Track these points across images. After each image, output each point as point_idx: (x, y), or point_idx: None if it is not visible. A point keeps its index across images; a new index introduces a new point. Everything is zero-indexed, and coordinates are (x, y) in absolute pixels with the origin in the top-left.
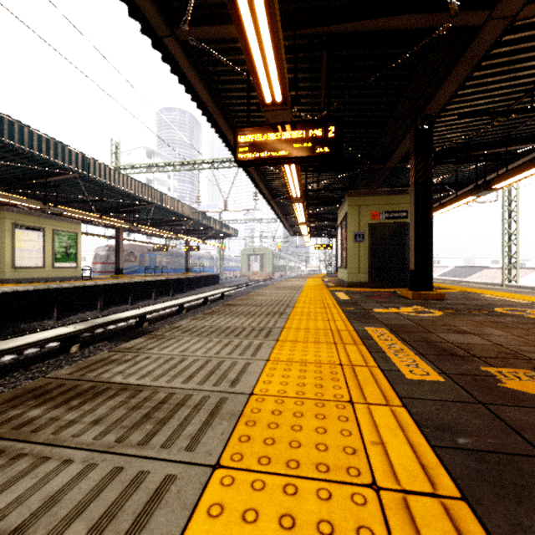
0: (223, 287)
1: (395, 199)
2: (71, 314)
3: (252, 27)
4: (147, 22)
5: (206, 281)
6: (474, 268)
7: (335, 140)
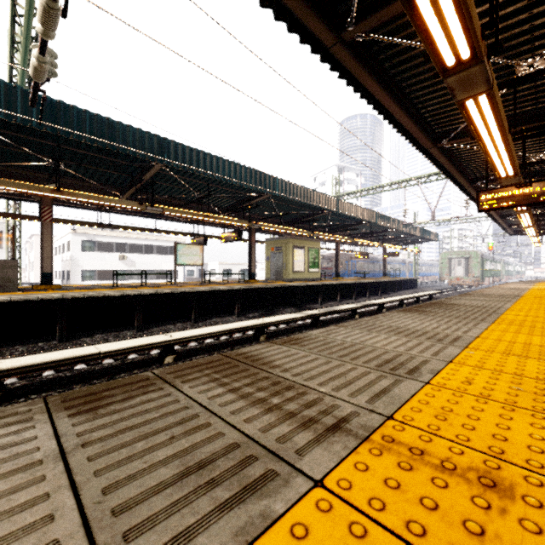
0: (422, 291)
1: None
2: (324, 302)
3: (498, 162)
4: (421, 145)
5: (405, 285)
6: None
7: None
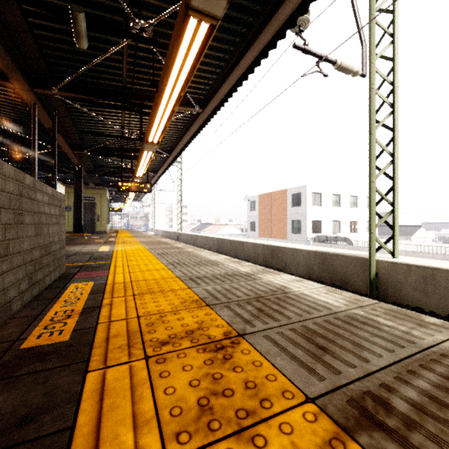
0: None
1: (88, 191)
2: None
3: None
4: None
5: None
6: (207, 225)
7: None
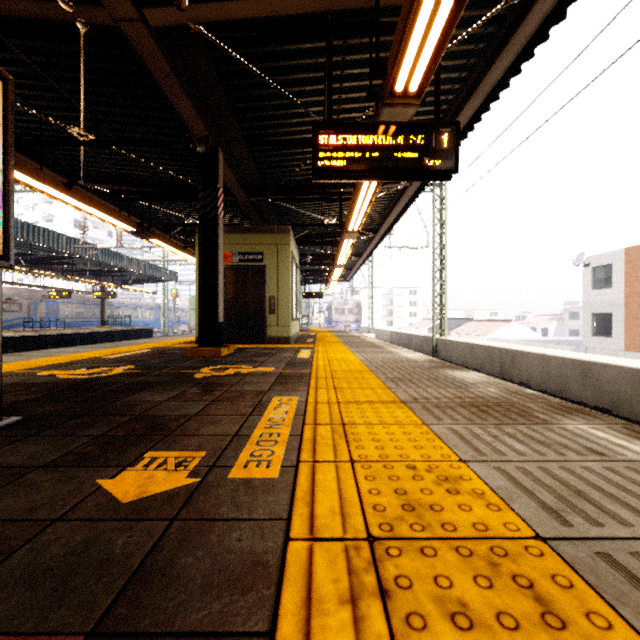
0: None
1: (250, 238)
2: None
3: None
4: None
5: (127, 337)
6: (460, 321)
7: None
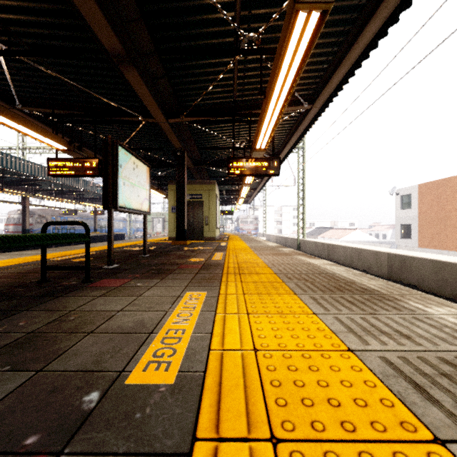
0: None
1: (195, 187)
2: None
3: (27, 131)
4: None
5: None
6: (325, 229)
7: (96, 168)
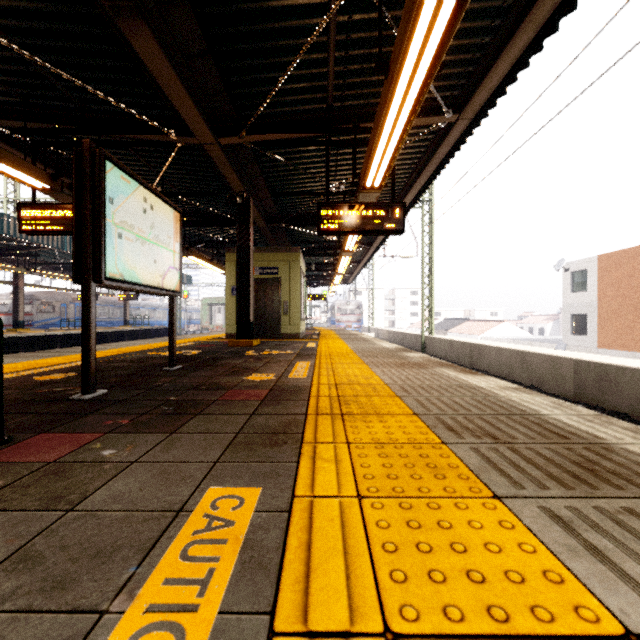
0: None
1: (268, 256)
2: None
3: None
4: None
5: (148, 336)
6: (457, 321)
7: None
